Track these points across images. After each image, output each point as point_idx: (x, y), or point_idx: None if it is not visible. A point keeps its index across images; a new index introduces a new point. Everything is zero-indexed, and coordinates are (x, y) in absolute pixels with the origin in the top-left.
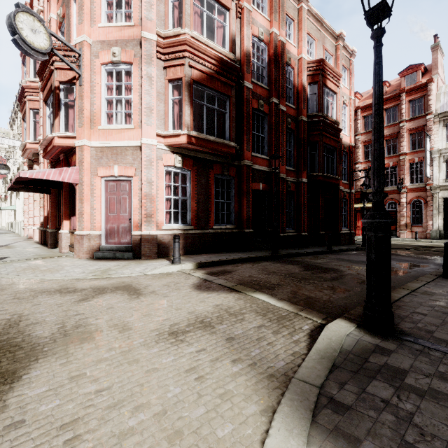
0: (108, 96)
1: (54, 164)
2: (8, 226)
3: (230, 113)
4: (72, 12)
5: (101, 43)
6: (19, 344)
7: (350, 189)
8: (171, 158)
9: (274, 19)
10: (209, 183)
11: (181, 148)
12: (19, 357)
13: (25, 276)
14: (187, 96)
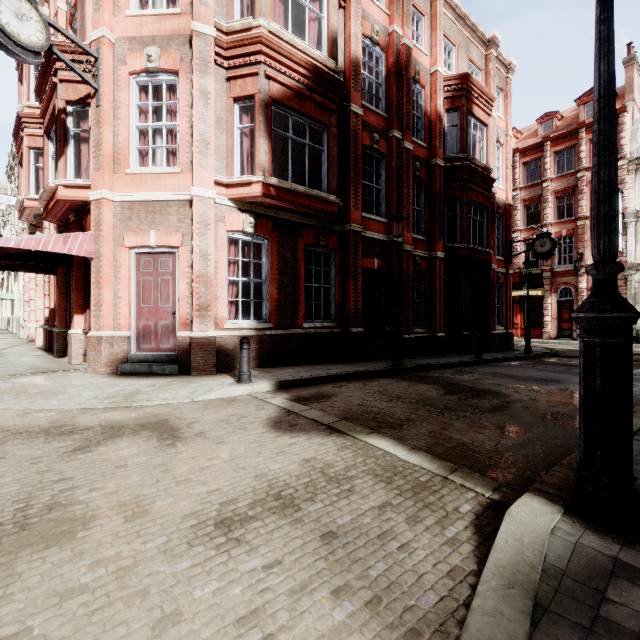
0: (141, 124)
1: (62, 230)
2: (4, 323)
3: (329, 150)
4: None
5: (129, 40)
6: None
7: (506, 268)
8: (239, 219)
9: (394, 12)
10: (297, 257)
11: (254, 203)
12: None
13: (1, 403)
14: (263, 124)
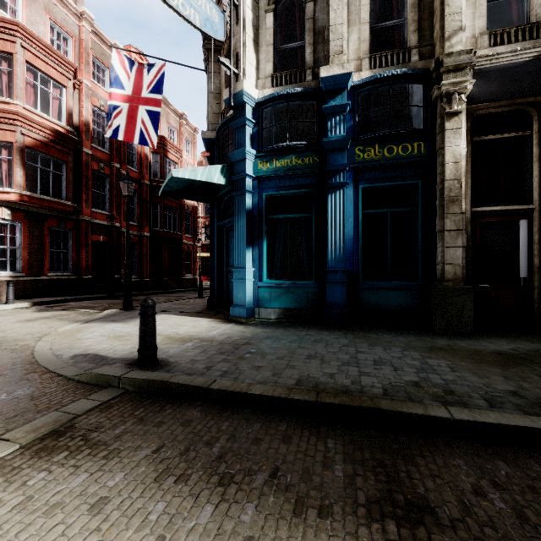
0: None
1: None
2: None
3: (67, 176)
4: None
5: None
6: None
7: (194, 242)
8: None
9: None
10: (44, 234)
11: (11, 202)
12: None
13: None
14: (20, 160)
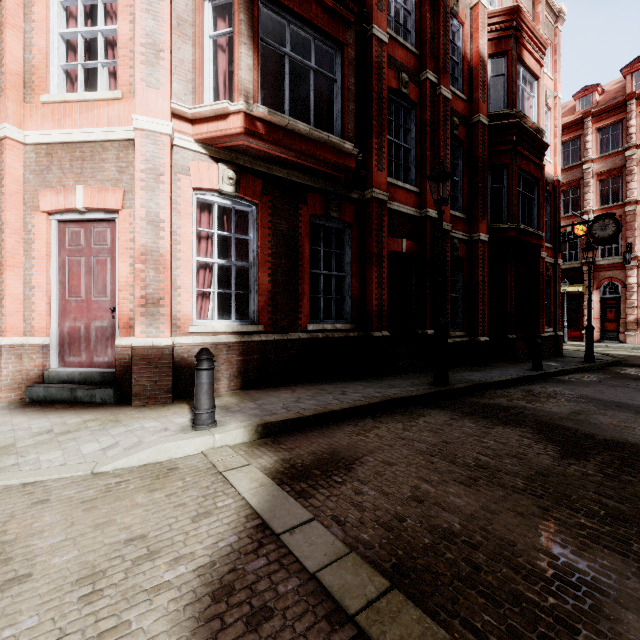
0: (66, 30)
1: None
2: None
3: (344, 79)
4: None
5: None
6: None
7: (555, 258)
8: (212, 172)
9: None
10: (299, 232)
11: (235, 150)
12: None
13: None
14: (246, 25)
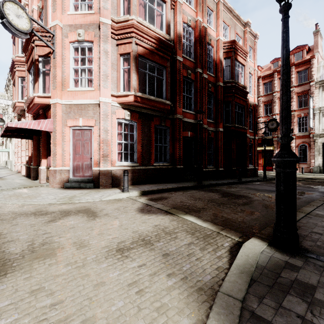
0: (75, 66)
1: (35, 118)
2: (4, 163)
3: (166, 79)
4: (48, 4)
5: (69, 26)
6: None
7: (254, 136)
8: (122, 113)
9: (198, 10)
10: (151, 131)
11: (130, 105)
12: None
13: (10, 201)
14: (134, 66)
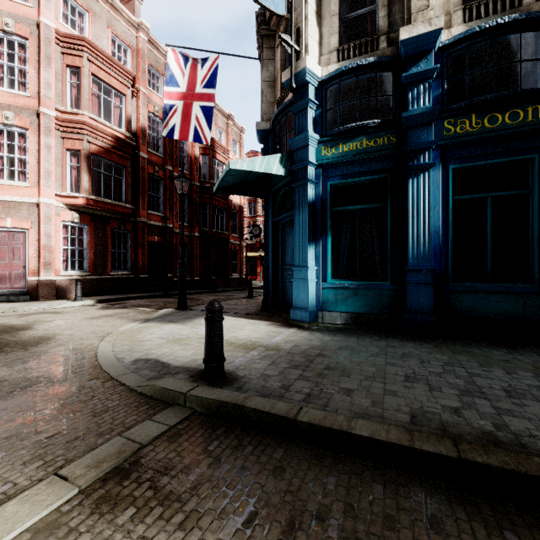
0: None
1: None
2: None
3: (126, 180)
4: None
5: None
6: (13, 325)
7: (240, 241)
8: (69, 214)
9: None
10: (106, 236)
11: (79, 206)
12: (22, 326)
13: None
14: (86, 166)
